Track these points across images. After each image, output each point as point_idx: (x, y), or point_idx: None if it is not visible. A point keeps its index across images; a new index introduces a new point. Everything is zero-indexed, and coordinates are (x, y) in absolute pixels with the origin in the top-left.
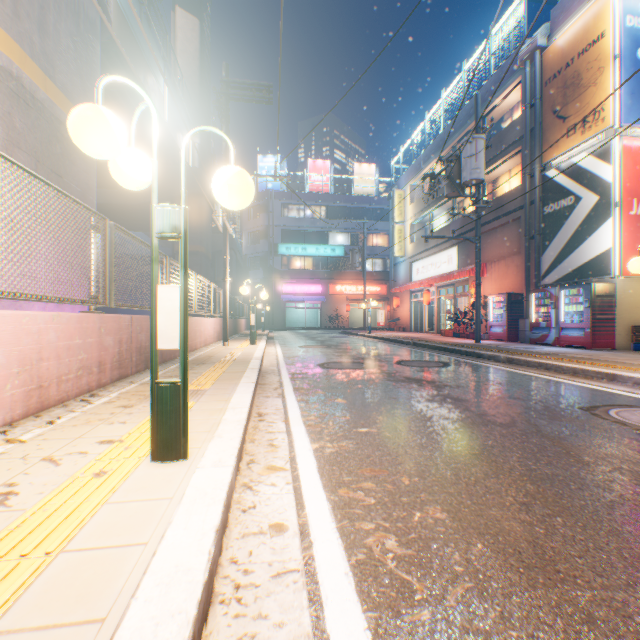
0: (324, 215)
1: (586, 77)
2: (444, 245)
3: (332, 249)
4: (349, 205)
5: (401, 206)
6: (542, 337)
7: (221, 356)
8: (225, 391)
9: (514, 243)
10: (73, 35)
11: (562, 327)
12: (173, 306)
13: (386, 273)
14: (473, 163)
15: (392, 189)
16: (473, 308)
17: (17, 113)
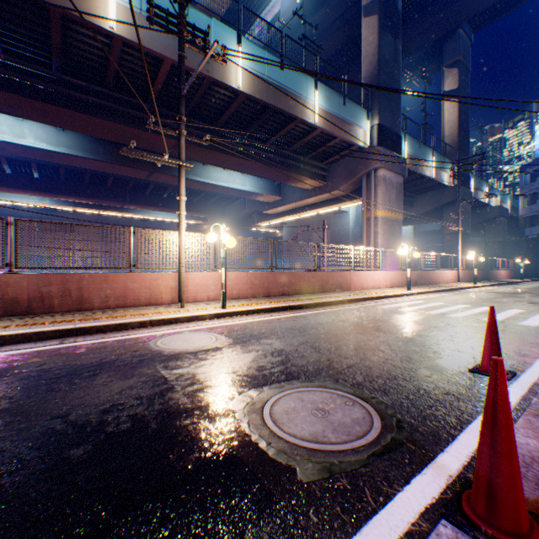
0: None
1: None
2: None
3: None
4: None
5: None
6: None
7: (444, 286)
8: (427, 289)
9: None
10: (395, 194)
11: None
12: (408, 271)
13: None
14: None
15: None
16: None
17: (384, 226)
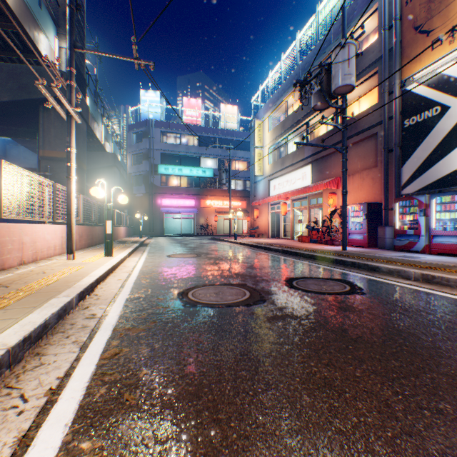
0: (197, 143)
1: None
2: (299, 164)
3: (203, 171)
4: (217, 136)
5: (260, 134)
6: (409, 244)
7: (16, 286)
8: None
9: (368, 158)
10: None
11: (433, 234)
12: None
13: (246, 191)
14: (346, 68)
15: (253, 120)
16: (331, 217)
17: None
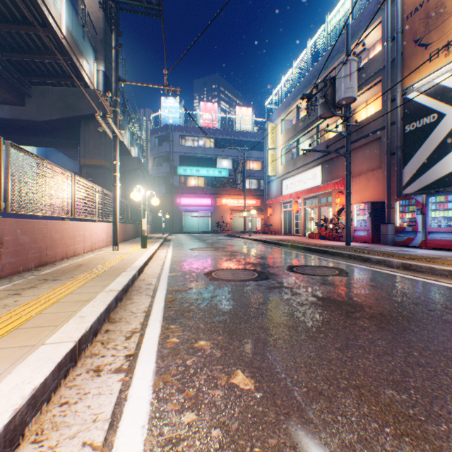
0: (213, 145)
1: (451, 4)
2: (310, 165)
3: (219, 171)
4: (232, 138)
5: (273, 136)
6: (408, 240)
7: (93, 265)
8: None
9: (373, 160)
10: None
11: (429, 231)
12: None
13: (260, 190)
14: (347, 83)
15: (266, 123)
16: (338, 215)
17: None
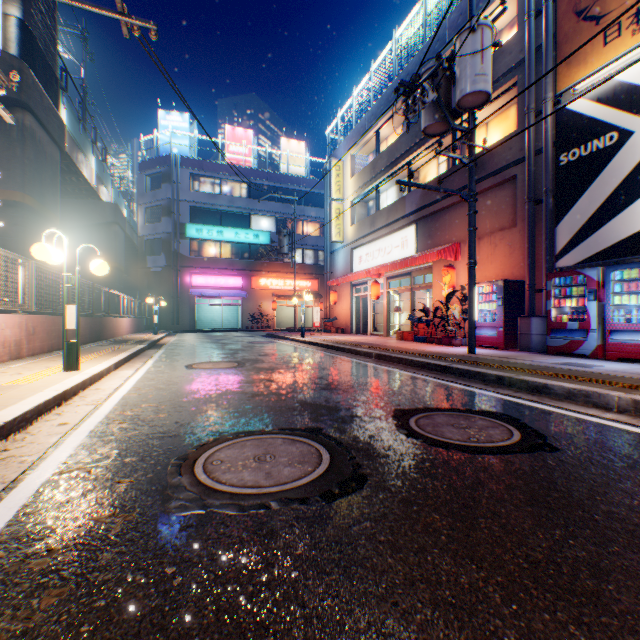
0: (246, 194)
1: None
2: (398, 224)
3: (255, 235)
4: (276, 184)
5: (340, 180)
6: (571, 344)
7: None
8: None
9: (503, 214)
10: None
11: (610, 329)
12: None
13: (318, 266)
14: (478, 65)
15: (328, 161)
16: (447, 302)
17: None
